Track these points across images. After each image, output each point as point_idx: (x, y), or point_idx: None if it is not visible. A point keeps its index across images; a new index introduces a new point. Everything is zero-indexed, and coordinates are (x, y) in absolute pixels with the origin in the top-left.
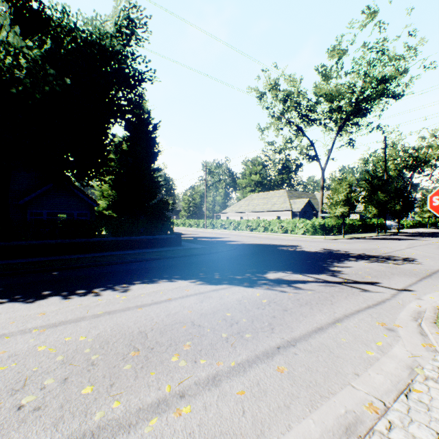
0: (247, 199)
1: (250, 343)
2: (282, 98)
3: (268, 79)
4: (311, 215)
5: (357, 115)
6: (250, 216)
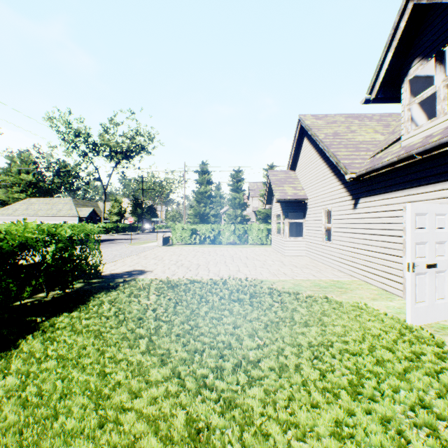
0: (26, 203)
1: None
2: (74, 133)
3: (65, 121)
4: (96, 221)
5: (127, 160)
6: (31, 220)
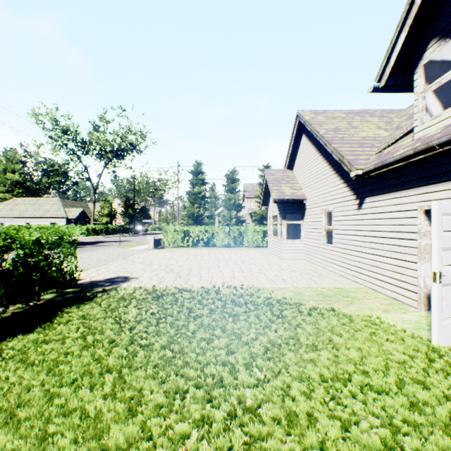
0: (11, 204)
1: (78, 251)
2: (62, 130)
3: (51, 117)
4: (85, 222)
5: (118, 159)
6: (16, 222)
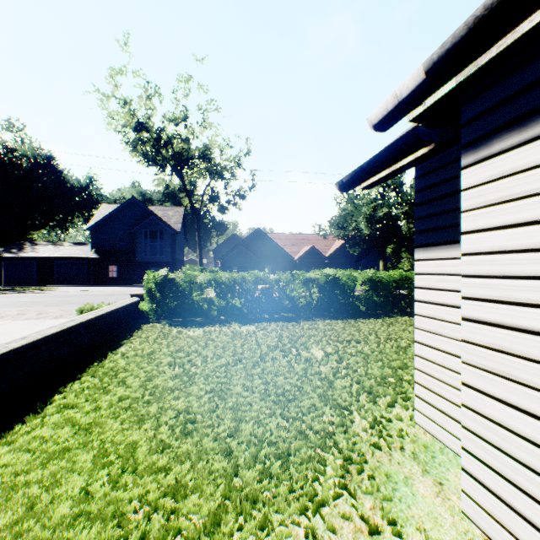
0: None
1: None
2: None
3: None
4: None
5: None
6: None
